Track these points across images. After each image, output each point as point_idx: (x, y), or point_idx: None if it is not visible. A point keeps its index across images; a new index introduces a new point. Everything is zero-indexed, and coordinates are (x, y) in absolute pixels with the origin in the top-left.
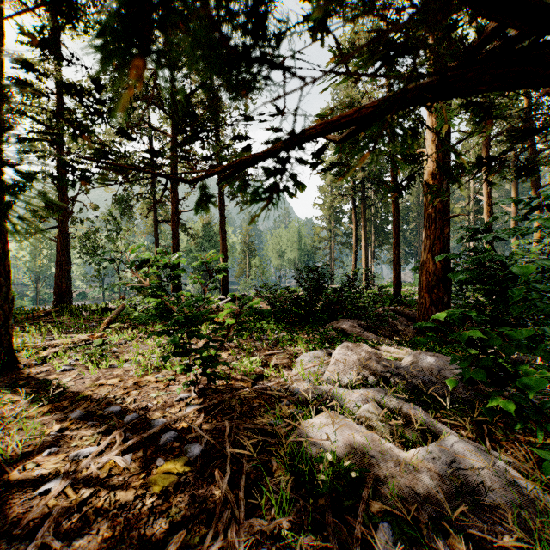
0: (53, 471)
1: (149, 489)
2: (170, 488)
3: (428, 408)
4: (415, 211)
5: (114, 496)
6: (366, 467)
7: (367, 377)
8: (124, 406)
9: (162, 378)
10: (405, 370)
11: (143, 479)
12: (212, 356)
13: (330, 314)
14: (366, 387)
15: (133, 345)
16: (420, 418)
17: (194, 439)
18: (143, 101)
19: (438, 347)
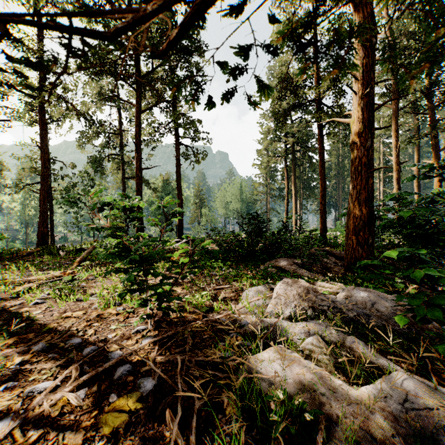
0: (6, 409)
1: (99, 429)
2: (120, 429)
3: (366, 340)
4: (335, 170)
5: (63, 438)
6: (317, 405)
7: (306, 310)
8: (85, 338)
9: (123, 311)
10: (340, 304)
11: (94, 418)
12: (167, 291)
13: (269, 254)
14: (306, 319)
15: (100, 280)
16: (363, 351)
17: (148, 372)
18: (111, 76)
19: (366, 282)
